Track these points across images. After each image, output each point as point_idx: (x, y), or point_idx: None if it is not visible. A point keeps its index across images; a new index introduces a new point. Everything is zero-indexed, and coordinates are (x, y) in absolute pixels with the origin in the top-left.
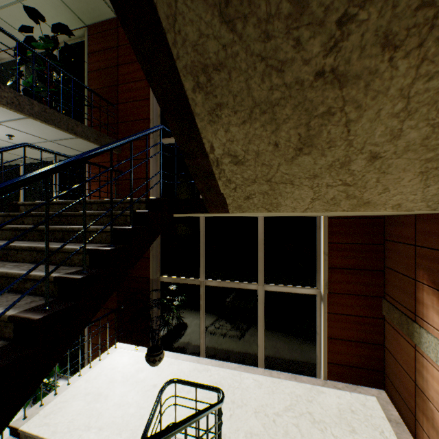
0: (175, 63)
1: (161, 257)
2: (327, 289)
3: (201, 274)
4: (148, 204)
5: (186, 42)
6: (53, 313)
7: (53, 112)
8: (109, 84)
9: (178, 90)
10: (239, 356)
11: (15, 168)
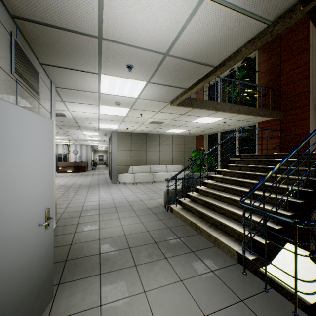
0: None
1: None
2: None
3: None
4: None
5: None
6: (303, 202)
7: (250, 108)
8: (273, 77)
9: None
10: None
11: (215, 135)
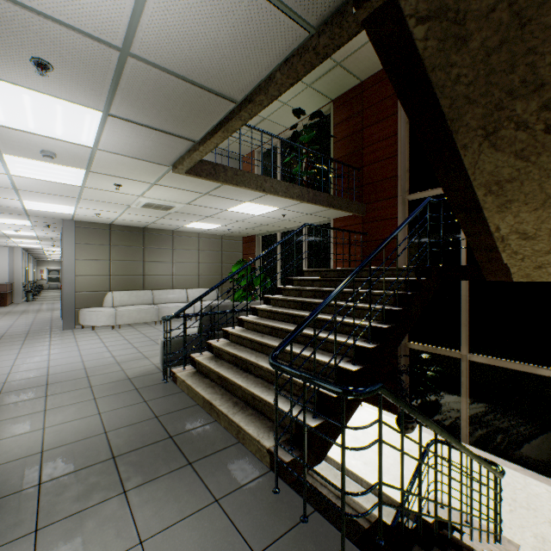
0: (470, 183)
1: None
2: None
3: (462, 346)
4: (416, 272)
5: (482, 172)
6: (376, 346)
7: (319, 194)
8: (353, 149)
9: (470, 196)
10: (520, 458)
11: (273, 236)
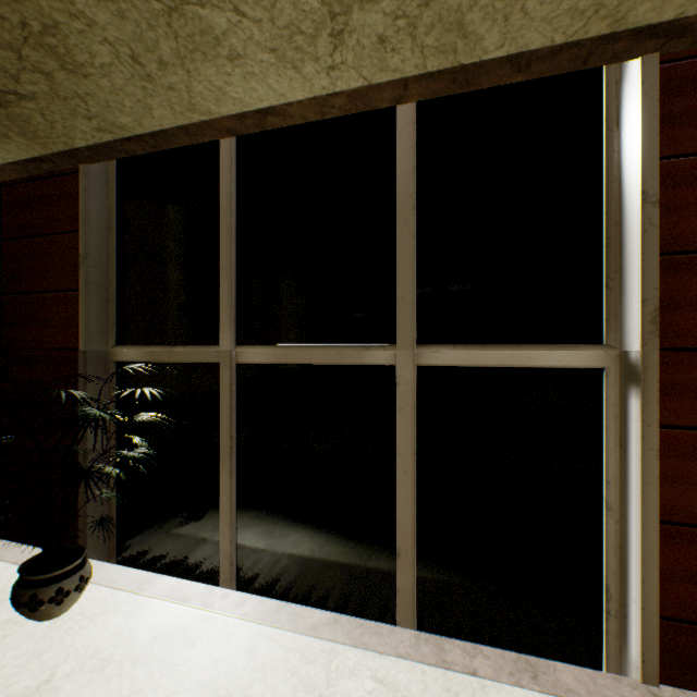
0: None
1: (118, 292)
2: (659, 337)
3: (222, 329)
4: None
5: None
6: None
7: None
8: None
9: None
10: (336, 584)
11: None
